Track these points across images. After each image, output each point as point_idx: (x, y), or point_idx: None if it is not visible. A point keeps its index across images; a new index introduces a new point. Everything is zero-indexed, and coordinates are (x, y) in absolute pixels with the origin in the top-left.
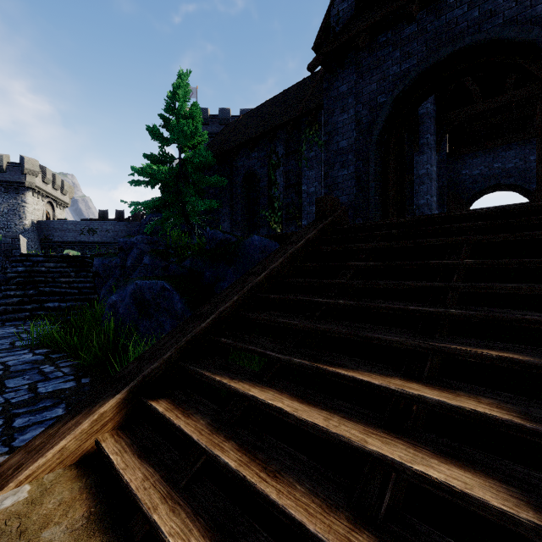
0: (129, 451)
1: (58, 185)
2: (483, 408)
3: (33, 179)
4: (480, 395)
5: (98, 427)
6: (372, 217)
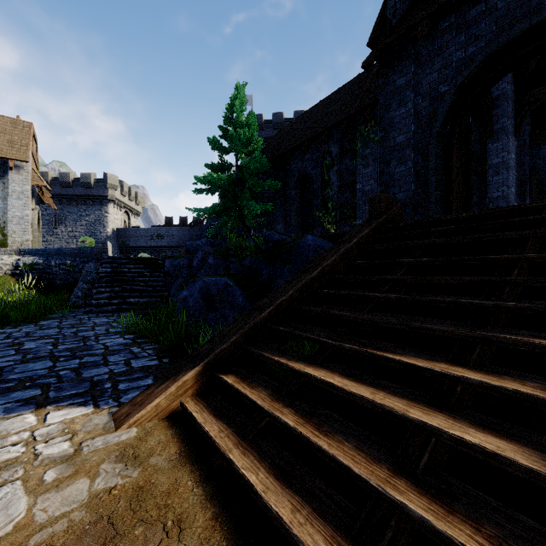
0: (206, 411)
1: (132, 196)
2: (526, 389)
3: (114, 193)
4: (527, 380)
5: (182, 392)
6: (432, 213)
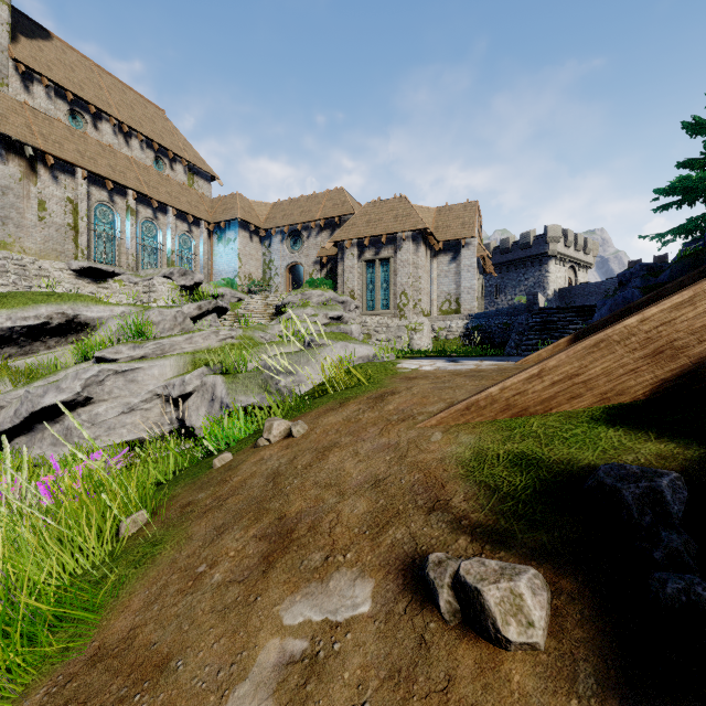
0: None
1: (579, 245)
2: None
3: (555, 247)
4: None
5: (556, 350)
6: None
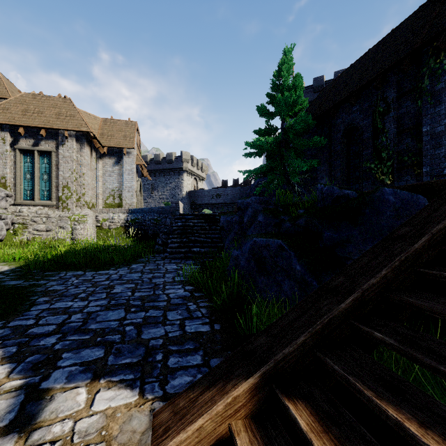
0: None
1: (199, 166)
2: None
3: (187, 165)
4: None
5: (231, 411)
6: None
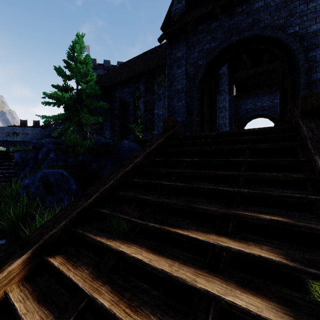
0: (30, 298)
1: None
2: (265, 253)
3: None
4: (261, 244)
5: (7, 281)
6: (195, 130)
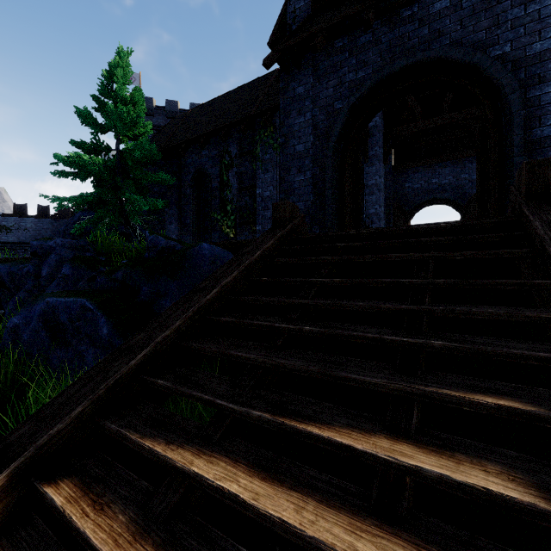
0: None
1: None
2: (496, 484)
3: None
4: (483, 459)
5: None
6: (329, 225)
